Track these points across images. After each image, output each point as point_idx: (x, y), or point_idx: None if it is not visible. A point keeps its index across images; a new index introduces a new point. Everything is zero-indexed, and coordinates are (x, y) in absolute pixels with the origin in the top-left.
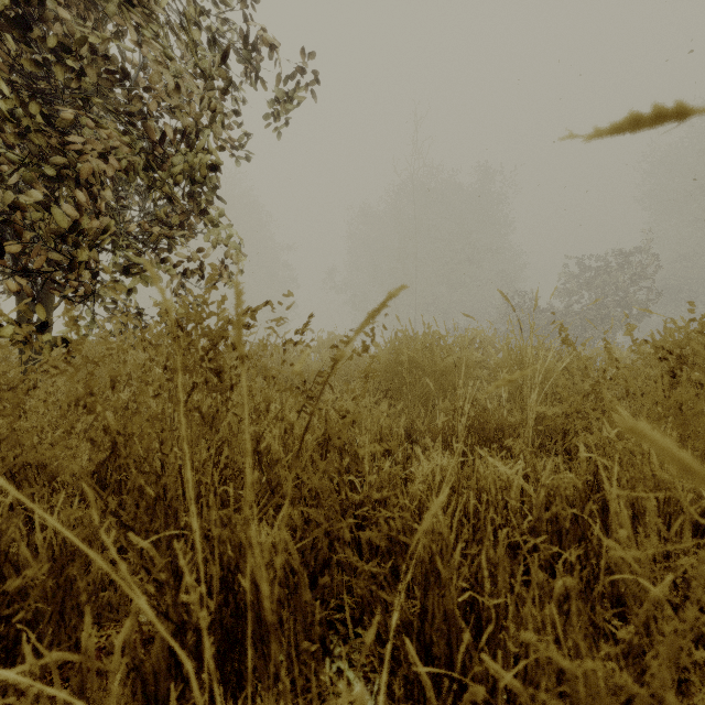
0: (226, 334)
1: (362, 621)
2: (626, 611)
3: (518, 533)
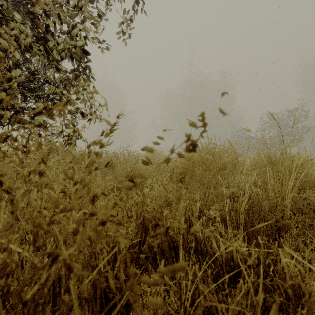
0: None
1: None
2: None
3: None
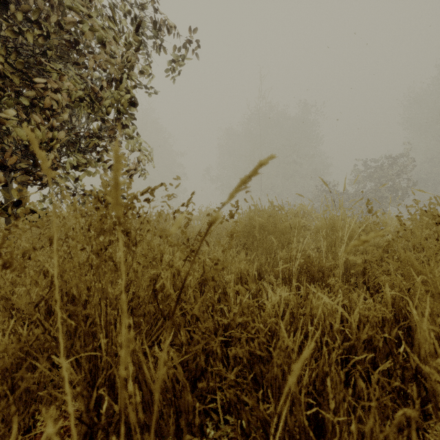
0: (132, 205)
1: (229, 410)
2: (426, 411)
3: (341, 348)
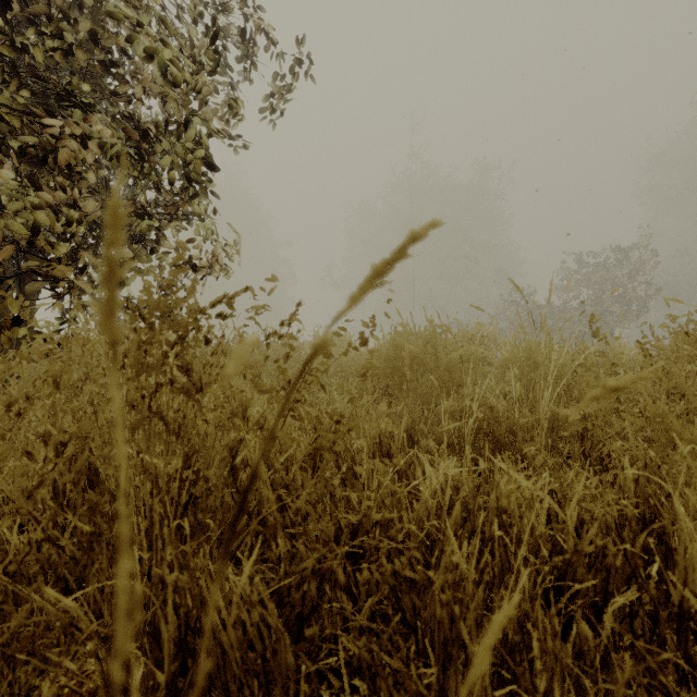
0: (195, 324)
1: (360, 670)
2: None
3: (549, 566)
